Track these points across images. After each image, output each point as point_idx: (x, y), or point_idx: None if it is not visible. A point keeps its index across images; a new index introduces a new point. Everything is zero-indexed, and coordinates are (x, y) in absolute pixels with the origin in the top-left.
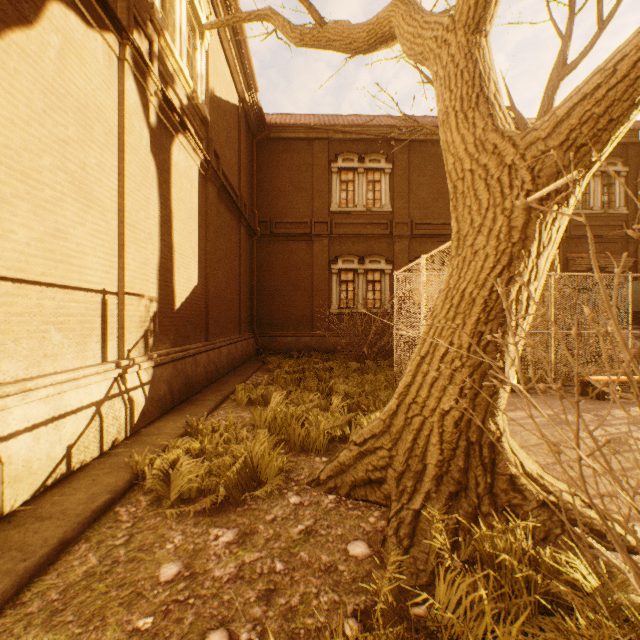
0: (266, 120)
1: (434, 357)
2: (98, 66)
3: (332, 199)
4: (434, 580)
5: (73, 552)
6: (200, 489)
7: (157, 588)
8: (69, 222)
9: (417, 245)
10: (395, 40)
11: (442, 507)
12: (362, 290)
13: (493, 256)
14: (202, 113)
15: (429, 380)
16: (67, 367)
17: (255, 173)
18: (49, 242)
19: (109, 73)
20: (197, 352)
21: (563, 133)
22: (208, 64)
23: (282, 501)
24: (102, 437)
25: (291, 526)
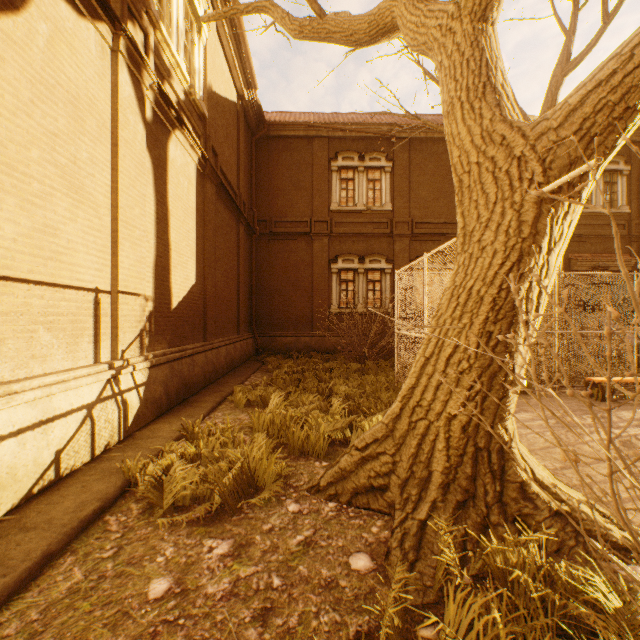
0: (265, 118)
1: (439, 358)
2: (90, 57)
3: (332, 198)
4: (442, 597)
5: (57, 566)
6: (194, 496)
7: (145, 607)
8: (59, 218)
9: (418, 244)
10: (397, 31)
11: (449, 517)
12: (362, 290)
13: (502, 252)
14: (200, 109)
15: (434, 382)
16: (57, 368)
17: (254, 171)
18: (37, 238)
19: (102, 64)
20: (194, 352)
21: (576, 122)
22: (206, 59)
23: (280, 509)
24: (93, 441)
25: (289, 537)
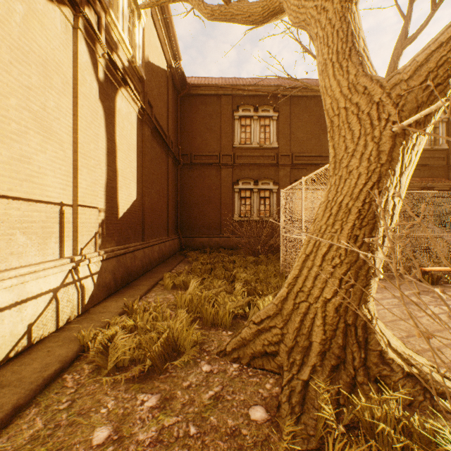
0: (187, 81)
1: (317, 255)
2: (56, 31)
3: (235, 138)
4: (322, 444)
5: (24, 416)
6: (132, 359)
7: None
8: (32, 150)
9: (296, 171)
10: (283, 13)
11: (326, 378)
12: (256, 204)
13: (365, 174)
14: (139, 73)
15: (313, 273)
16: (30, 262)
17: (179, 119)
18: (15, 165)
19: (65, 37)
20: (135, 249)
21: (422, 75)
22: (144, 38)
23: (196, 369)
24: (58, 316)
25: (203, 392)
